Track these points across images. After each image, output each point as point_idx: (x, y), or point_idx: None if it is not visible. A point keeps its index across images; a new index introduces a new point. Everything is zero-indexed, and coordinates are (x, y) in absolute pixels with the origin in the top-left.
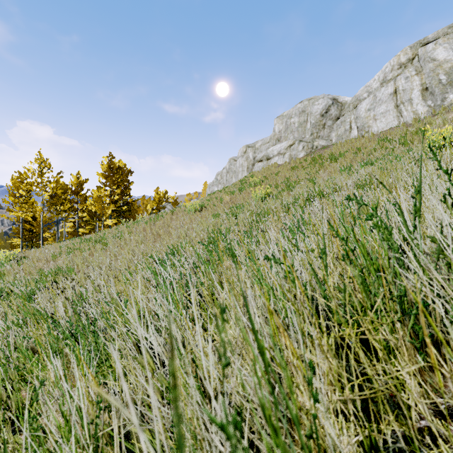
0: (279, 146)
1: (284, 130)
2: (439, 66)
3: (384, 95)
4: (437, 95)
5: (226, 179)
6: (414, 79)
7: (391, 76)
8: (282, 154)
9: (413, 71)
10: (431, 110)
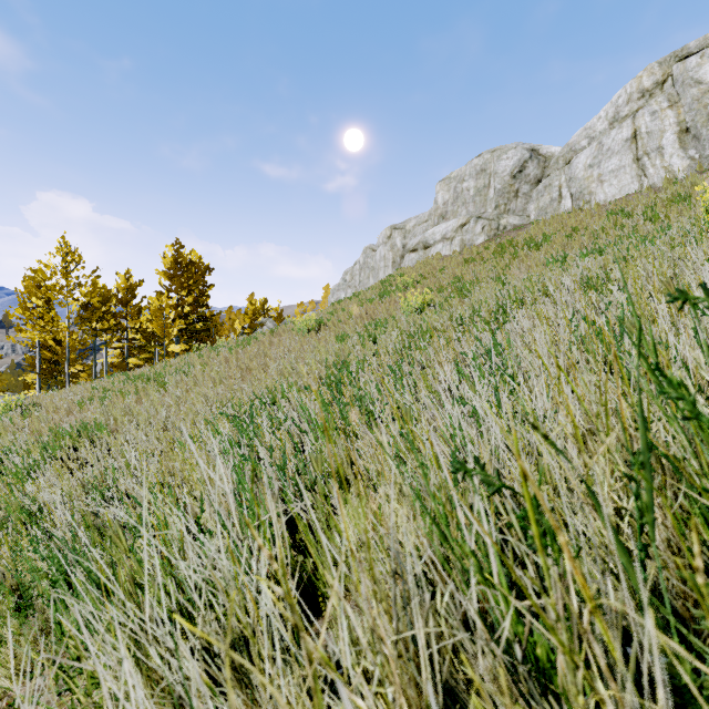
0: (445, 226)
1: (451, 201)
2: (708, 93)
3: (616, 141)
4: (704, 141)
5: (360, 280)
6: (666, 115)
7: (626, 110)
8: (449, 239)
9: (663, 102)
10: (695, 165)
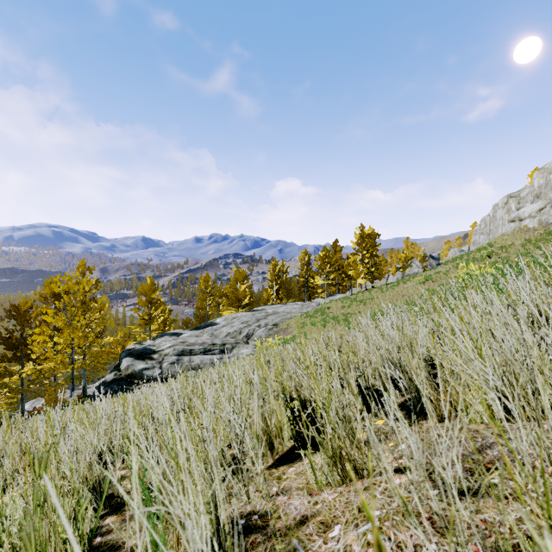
0: (531, 208)
1: (544, 186)
2: None
3: None
4: None
5: (490, 229)
6: None
7: None
8: (533, 217)
9: None
10: None
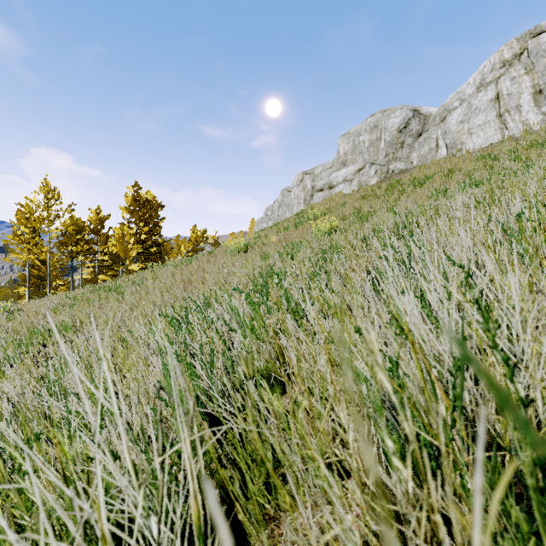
0: (345, 170)
1: (350, 151)
2: None
3: (482, 102)
4: None
5: (278, 214)
6: (523, 80)
7: (491, 77)
8: (349, 181)
9: (521, 70)
10: None
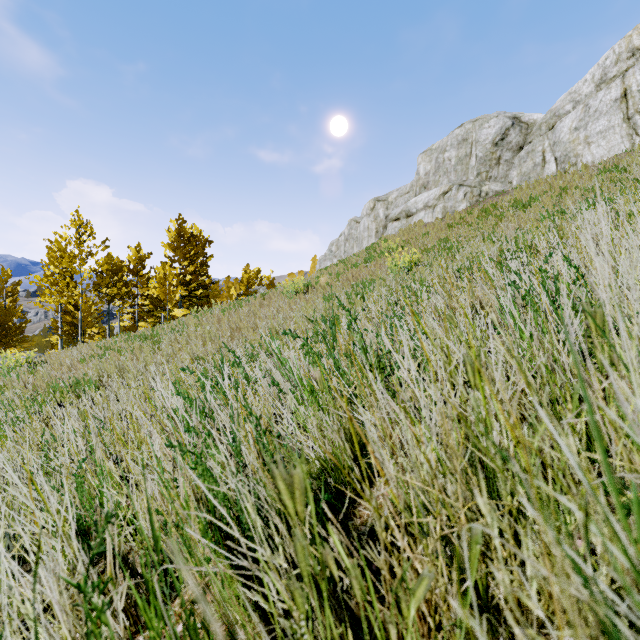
0: (427, 195)
1: (433, 171)
2: None
3: (604, 102)
4: None
5: (345, 250)
6: None
7: (615, 71)
8: (431, 207)
9: None
10: None
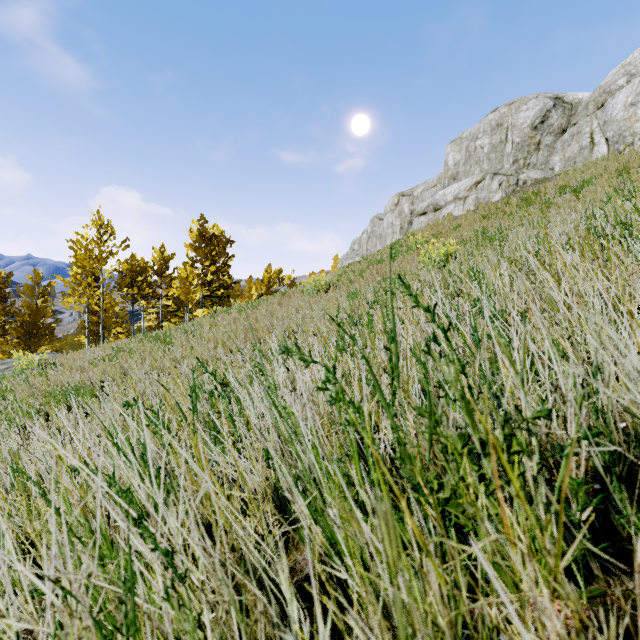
0: (457, 186)
1: (463, 161)
2: None
3: None
4: None
5: (367, 248)
6: None
7: None
8: (462, 199)
9: None
10: None
